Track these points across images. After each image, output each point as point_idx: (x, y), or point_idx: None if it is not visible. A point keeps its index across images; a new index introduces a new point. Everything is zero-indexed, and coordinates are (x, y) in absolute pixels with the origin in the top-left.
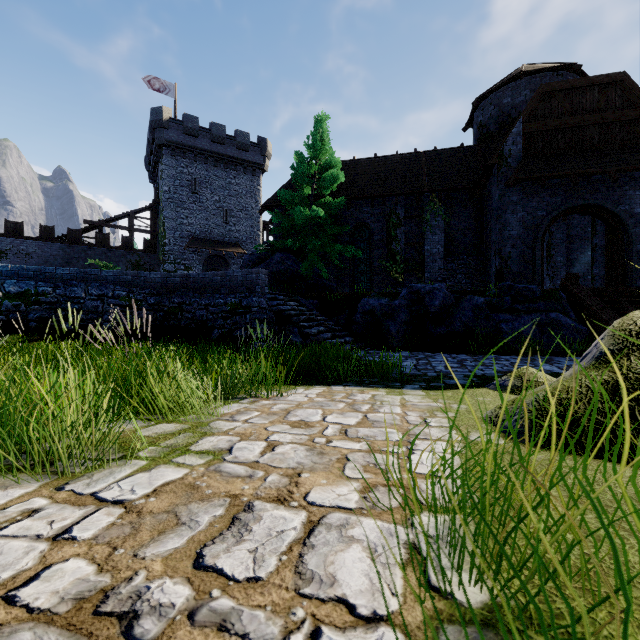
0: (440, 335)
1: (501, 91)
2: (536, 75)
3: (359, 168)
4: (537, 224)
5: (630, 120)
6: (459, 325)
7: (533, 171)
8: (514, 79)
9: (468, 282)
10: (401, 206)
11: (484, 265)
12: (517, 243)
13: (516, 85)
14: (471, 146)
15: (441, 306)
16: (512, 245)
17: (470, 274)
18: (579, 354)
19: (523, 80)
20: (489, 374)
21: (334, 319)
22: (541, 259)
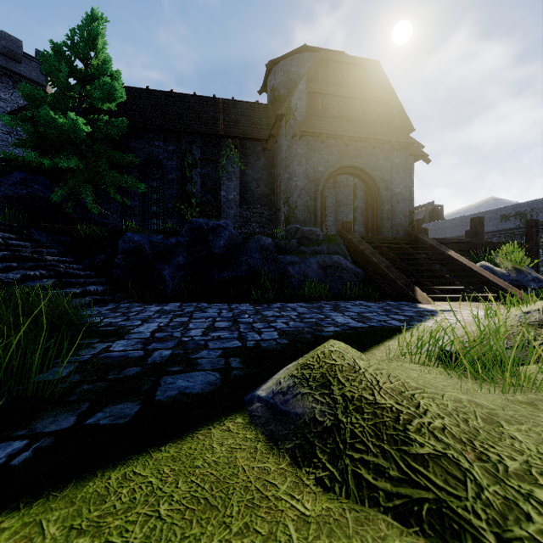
0: (224, 280)
1: (289, 60)
2: (316, 53)
3: (152, 98)
4: (318, 178)
5: (382, 102)
6: (245, 268)
7: (315, 127)
8: (300, 51)
9: (262, 230)
10: (197, 146)
11: (275, 215)
12: (302, 194)
13: (301, 57)
14: (265, 104)
15: (227, 247)
16: (298, 195)
17: (263, 223)
18: (358, 297)
19: (306, 54)
20: (267, 342)
21: (86, 261)
22: (321, 211)
